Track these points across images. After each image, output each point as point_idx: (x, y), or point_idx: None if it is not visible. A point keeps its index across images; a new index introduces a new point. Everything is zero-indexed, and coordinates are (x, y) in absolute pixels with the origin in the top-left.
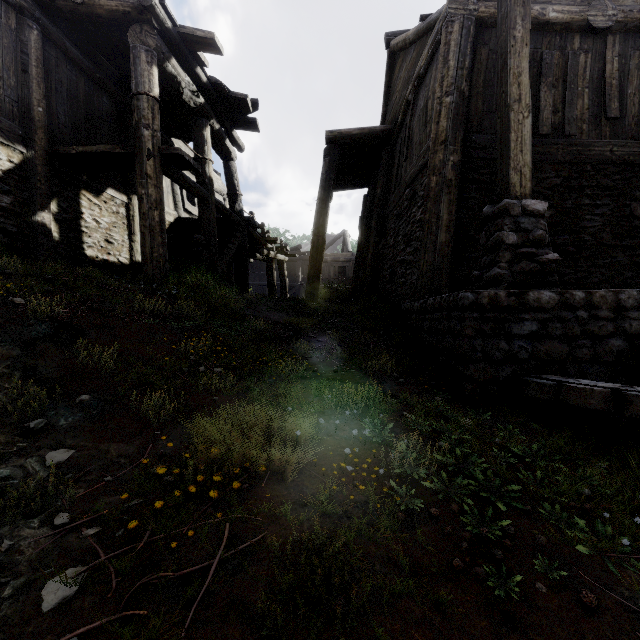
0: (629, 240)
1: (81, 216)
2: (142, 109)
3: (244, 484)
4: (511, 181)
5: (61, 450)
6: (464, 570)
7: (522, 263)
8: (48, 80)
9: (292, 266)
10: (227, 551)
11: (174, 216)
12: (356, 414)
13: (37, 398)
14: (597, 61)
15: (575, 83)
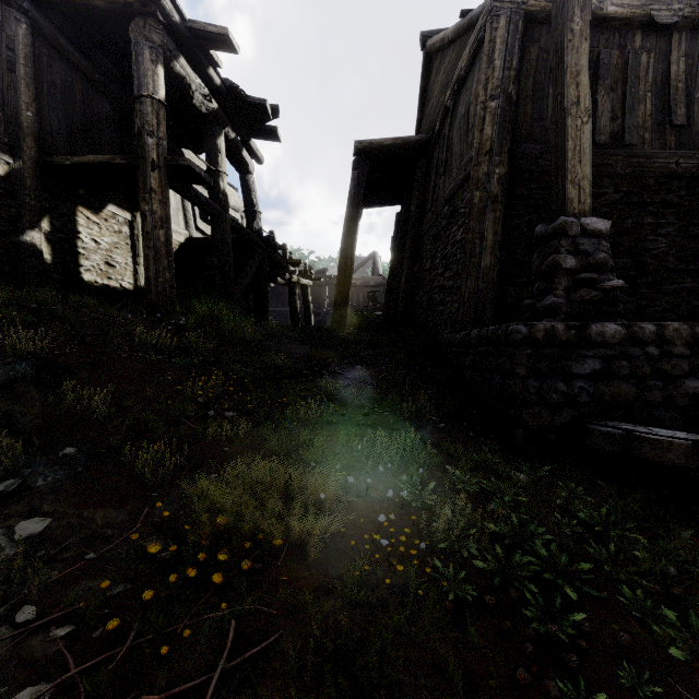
0: (697, 264)
1: (77, 236)
2: (145, 114)
3: (256, 563)
4: (568, 196)
5: (35, 519)
6: (531, 684)
7: (581, 291)
8: (39, 81)
9: (317, 291)
10: (232, 658)
11: (185, 236)
12: (391, 468)
13: (10, 453)
14: (661, 61)
15: (636, 86)
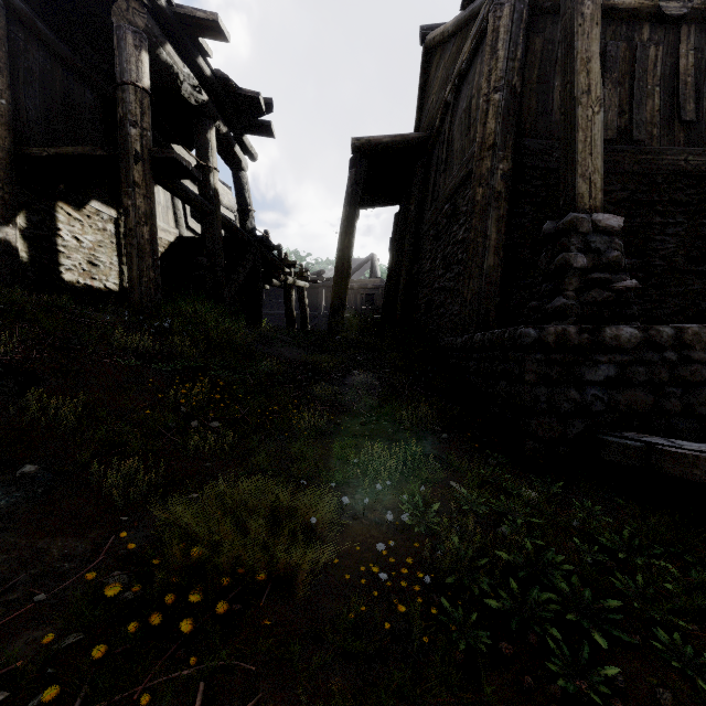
0: None
1: (57, 233)
2: (128, 102)
3: (234, 604)
4: (578, 191)
5: None
6: None
7: (593, 291)
8: (14, 67)
9: (314, 293)
10: None
11: (175, 235)
12: (390, 485)
13: None
14: (669, 55)
15: (644, 80)
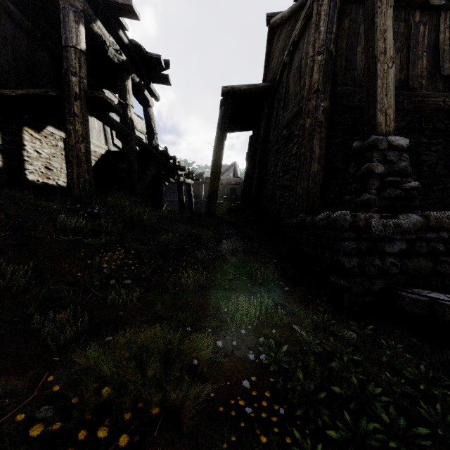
0: None
1: (23, 148)
2: (70, 59)
3: (134, 436)
4: (378, 120)
5: None
6: None
7: (389, 190)
8: None
9: (197, 187)
10: None
11: (105, 149)
12: (250, 328)
13: None
14: (433, 31)
15: (416, 48)
